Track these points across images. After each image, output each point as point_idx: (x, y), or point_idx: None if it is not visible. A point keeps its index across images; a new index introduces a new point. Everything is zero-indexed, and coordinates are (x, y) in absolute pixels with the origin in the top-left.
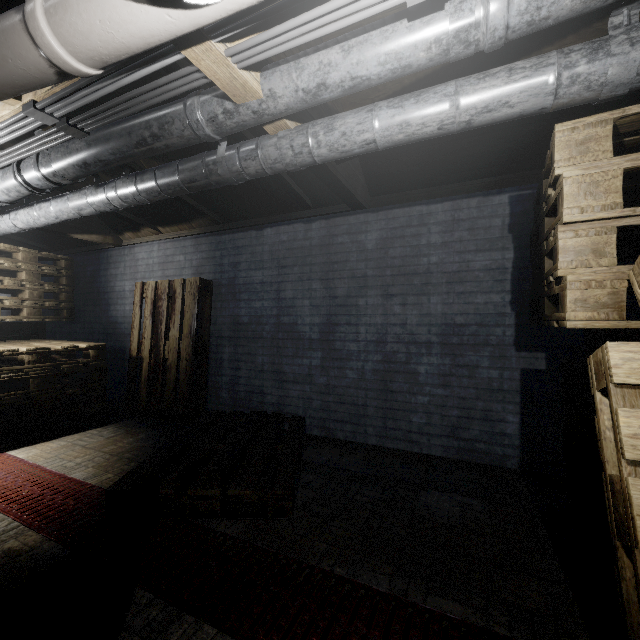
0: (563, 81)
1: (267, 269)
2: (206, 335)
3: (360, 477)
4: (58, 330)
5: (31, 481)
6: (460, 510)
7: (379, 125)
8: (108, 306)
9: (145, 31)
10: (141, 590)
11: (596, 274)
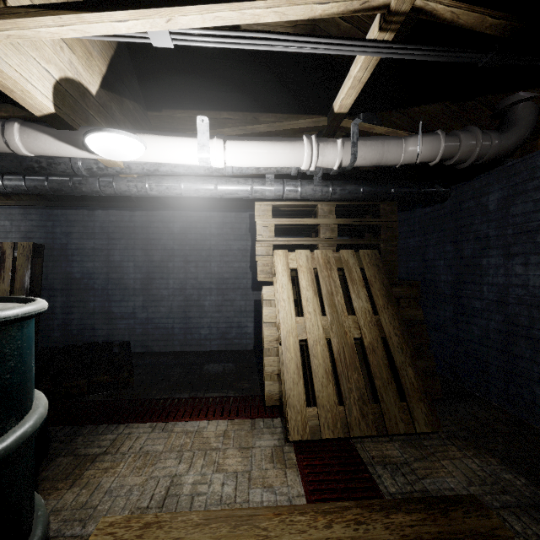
0: (253, 191)
1: (98, 239)
2: (38, 288)
3: (171, 365)
4: None
5: None
6: (223, 368)
7: (184, 189)
8: None
9: (80, 156)
10: (52, 427)
11: (266, 261)
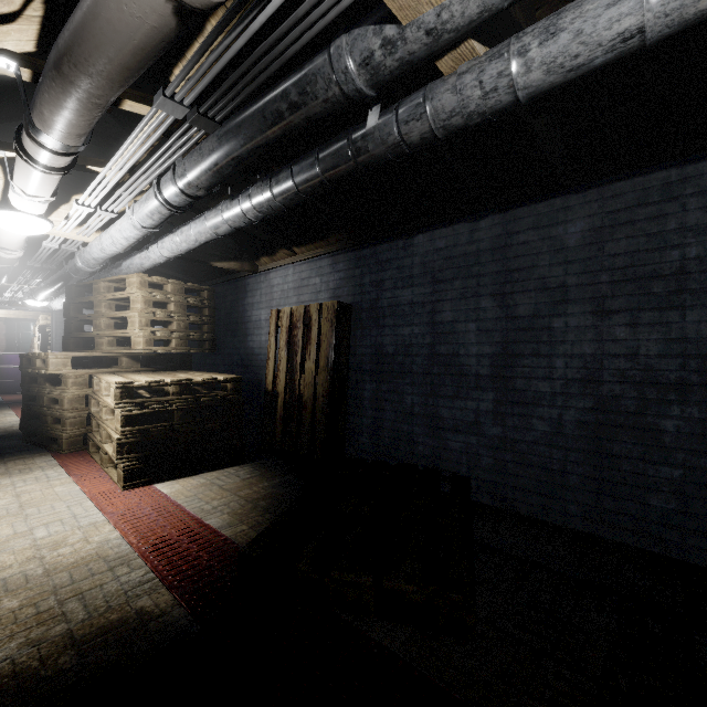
0: None
1: (418, 286)
2: (344, 368)
3: (571, 584)
4: (202, 362)
5: (170, 522)
6: None
7: None
8: (245, 337)
9: None
10: None
11: None
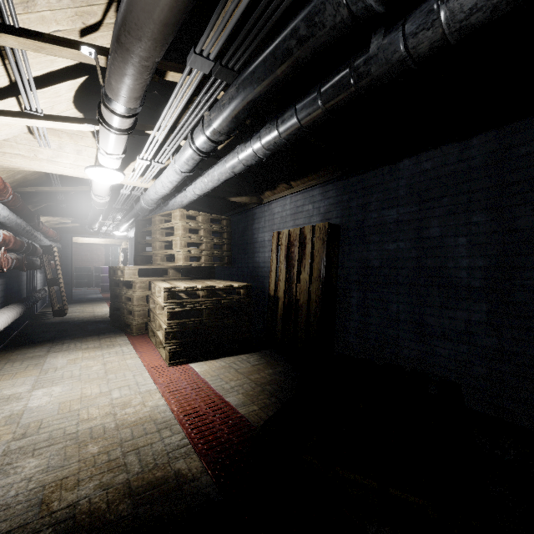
0: None
1: (403, 206)
2: (333, 279)
3: None
4: (222, 273)
5: (200, 396)
6: None
7: None
8: (253, 254)
9: None
10: None
11: None
